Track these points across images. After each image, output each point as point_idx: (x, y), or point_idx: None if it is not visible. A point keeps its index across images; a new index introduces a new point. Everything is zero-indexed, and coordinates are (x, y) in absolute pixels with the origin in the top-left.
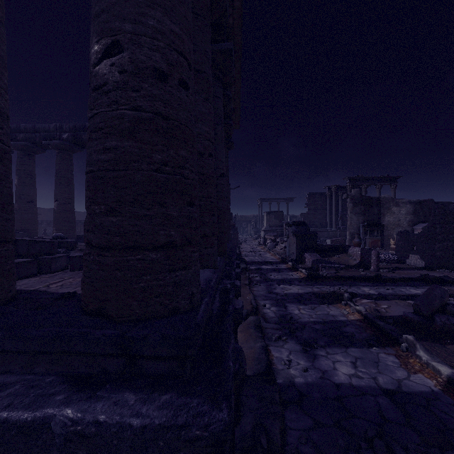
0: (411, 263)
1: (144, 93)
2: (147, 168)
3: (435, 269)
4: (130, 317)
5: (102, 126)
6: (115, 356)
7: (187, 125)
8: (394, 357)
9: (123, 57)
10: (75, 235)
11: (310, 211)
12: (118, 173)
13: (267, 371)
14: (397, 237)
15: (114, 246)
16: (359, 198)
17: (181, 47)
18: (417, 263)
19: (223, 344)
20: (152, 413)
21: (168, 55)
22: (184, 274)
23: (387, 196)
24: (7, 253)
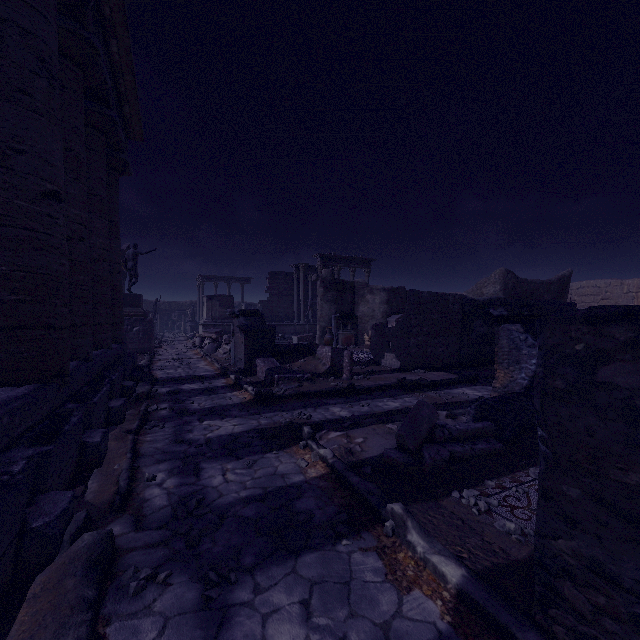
0: (386, 364)
1: None
2: None
3: (411, 370)
4: None
5: None
6: None
7: None
8: (376, 557)
9: None
10: None
11: (272, 298)
12: None
13: None
14: (372, 331)
15: None
16: (331, 282)
17: None
18: (393, 364)
19: None
20: None
21: None
22: None
23: (362, 281)
24: None
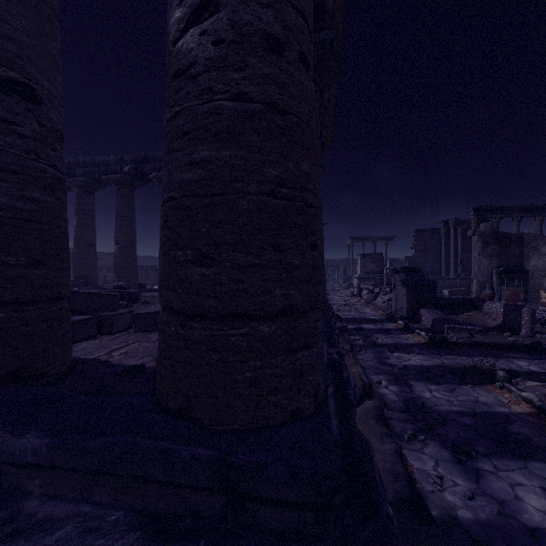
0: None
1: (250, 72)
2: (256, 190)
3: None
4: (231, 425)
5: (188, 129)
6: (210, 490)
7: (309, 123)
8: None
9: (220, 18)
10: (137, 283)
11: (418, 253)
12: (213, 199)
13: (413, 496)
14: None
15: (207, 313)
16: (491, 236)
17: (301, 2)
18: None
19: (365, 466)
20: None
21: (284, 13)
22: (307, 357)
23: (534, 232)
24: (61, 313)
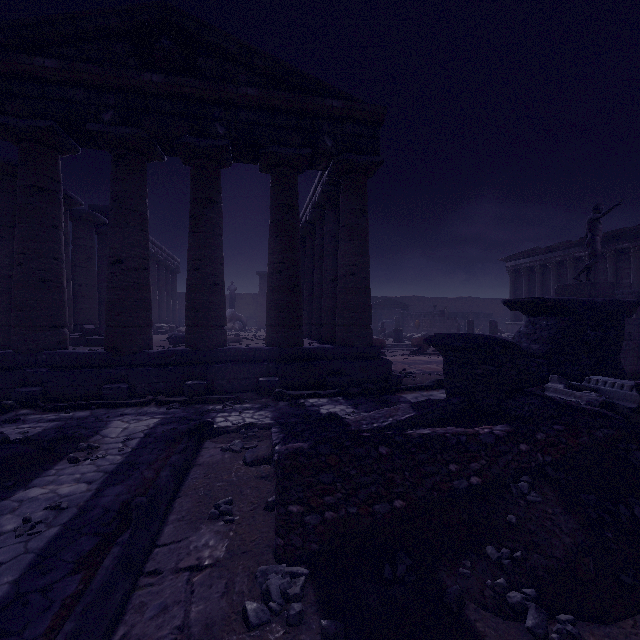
0: None
1: None
2: None
3: None
4: None
5: None
6: None
7: None
8: None
9: None
10: None
11: None
12: None
13: None
14: None
15: None
16: None
17: None
18: None
19: None
20: None
21: None
22: None
23: None
24: (3, 330)
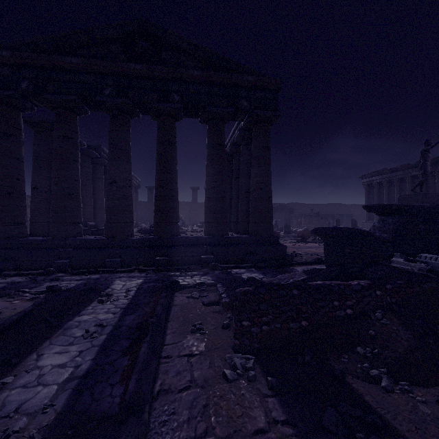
0: None
1: None
2: None
3: None
4: None
5: None
6: None
7: None
8: None
9: None
10: None
11: None
12: None
13: None
14: None
15: None
16: None
17: None
18: None
19: None
20: None
21: None
22: None
23: None
24: (41, 225)
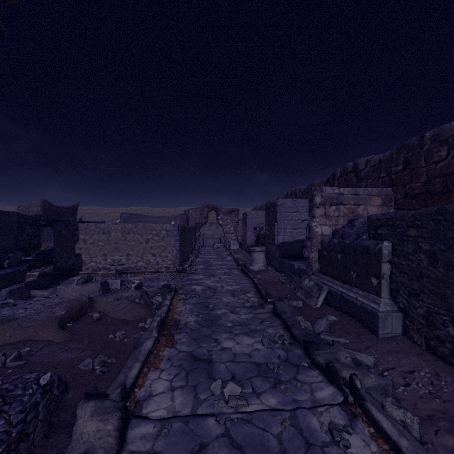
0: None
1: None
2: None
3: None
4: None
5: None
6: None
7: None
8: None
9: None
10: None
11: None
12: None
13: None
14: None
15: None
16: None
17: None
18: None
19: None
20: (10, 270)
21: None
22: None
23: None
24: None
